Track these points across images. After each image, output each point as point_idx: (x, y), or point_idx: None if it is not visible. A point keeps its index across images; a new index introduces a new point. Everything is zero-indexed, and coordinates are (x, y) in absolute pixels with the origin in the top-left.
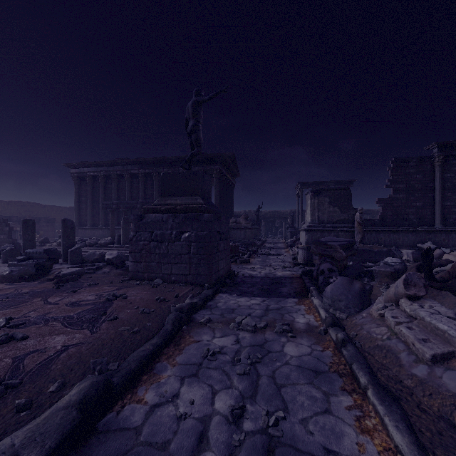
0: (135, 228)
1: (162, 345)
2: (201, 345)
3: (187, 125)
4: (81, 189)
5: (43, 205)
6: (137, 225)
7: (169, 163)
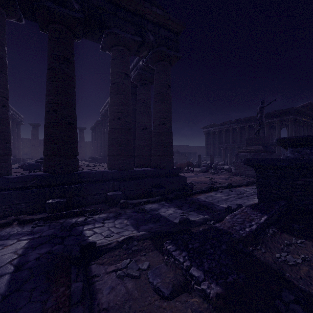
0: (235, 158)
1: (242, 185)
2: (253, 187)
3: (257, 115)
4: (208, 138)
5: (189, 146)
6: (236, 157)
7: (255, 119)
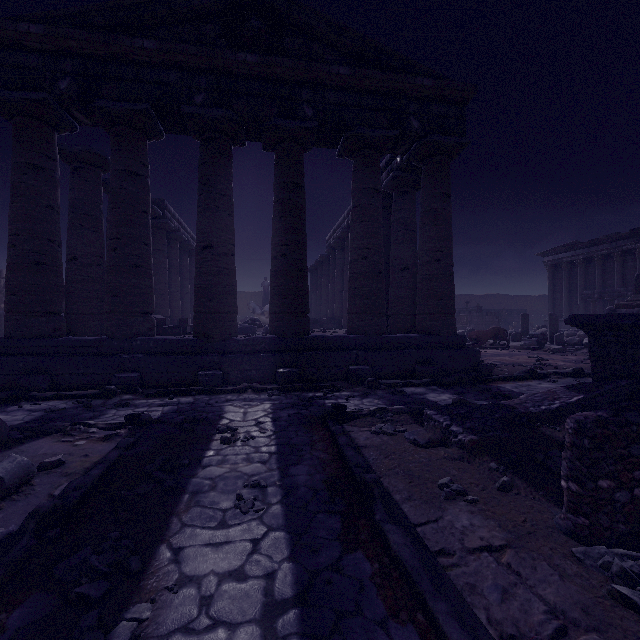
0: None
1: None
2: None
3: None
4: (555, 278)
5: (511, 296)
6: None
7: None
